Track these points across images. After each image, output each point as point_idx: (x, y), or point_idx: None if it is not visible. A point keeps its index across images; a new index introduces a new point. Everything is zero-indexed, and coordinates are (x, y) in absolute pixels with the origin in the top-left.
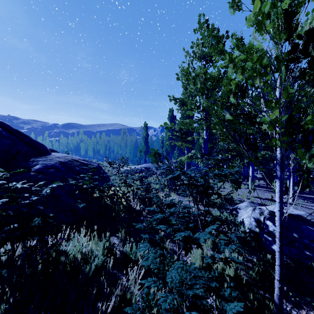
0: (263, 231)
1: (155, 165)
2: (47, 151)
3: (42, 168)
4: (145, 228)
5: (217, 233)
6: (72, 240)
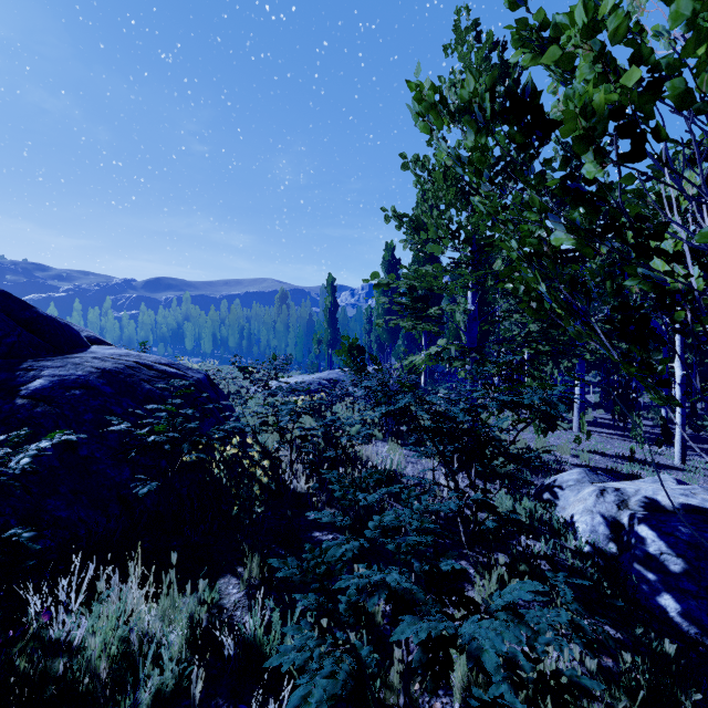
0: (631, 555)
1: (350, 376)
2: (80, 342)
3: (51, 387)
4: (306, 577)
5: (510, 561)
6: (91, 608)
